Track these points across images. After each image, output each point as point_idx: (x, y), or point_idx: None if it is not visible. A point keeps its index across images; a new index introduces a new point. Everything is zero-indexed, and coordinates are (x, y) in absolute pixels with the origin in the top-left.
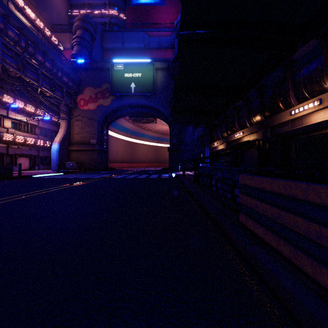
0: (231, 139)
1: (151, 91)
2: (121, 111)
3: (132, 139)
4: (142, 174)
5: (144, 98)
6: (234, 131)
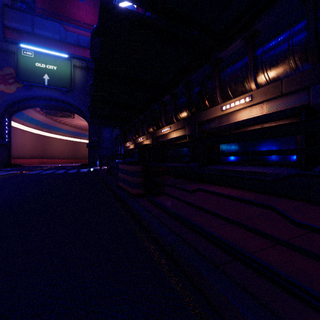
0: (137, 142)
1: (68, 87)
2: (30, 101)
3: (43, 132)
4: (59, 170)
5: (60, 93)
6: (140, 136)
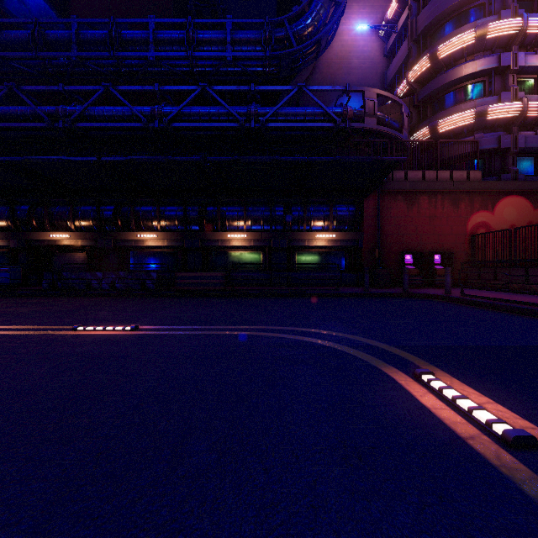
0: (39, 238)
1: None
2: None
3: None
4: None
5: None
6: (35, 227)
